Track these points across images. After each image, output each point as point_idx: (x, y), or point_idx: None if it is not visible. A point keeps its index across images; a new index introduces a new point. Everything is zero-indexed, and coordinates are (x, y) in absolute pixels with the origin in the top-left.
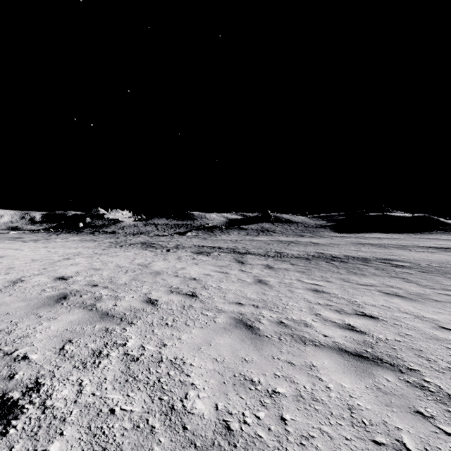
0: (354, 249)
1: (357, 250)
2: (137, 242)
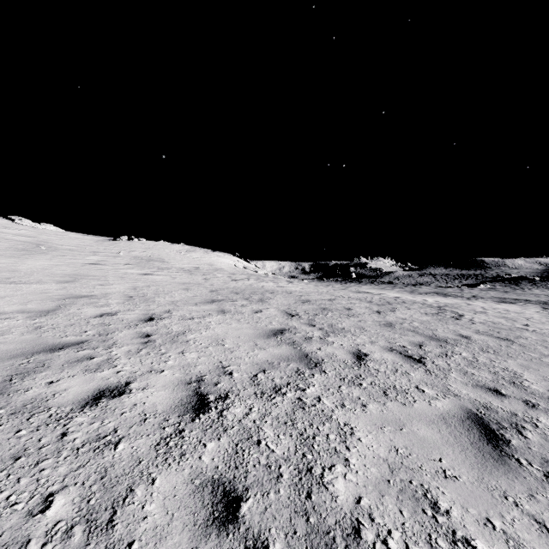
0: None
1: None
2: (429, 292)
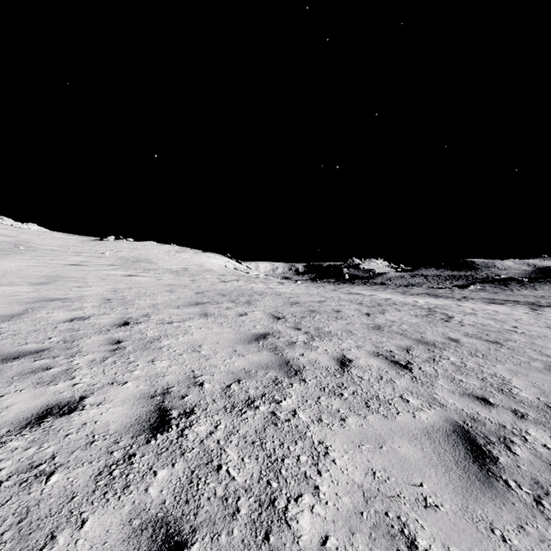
0: None
1: None
2: (420, 293)
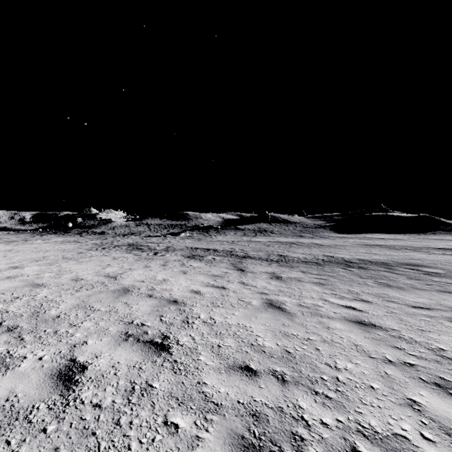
0: (365, 252)
1: (369, 253)
2: (124, 244)
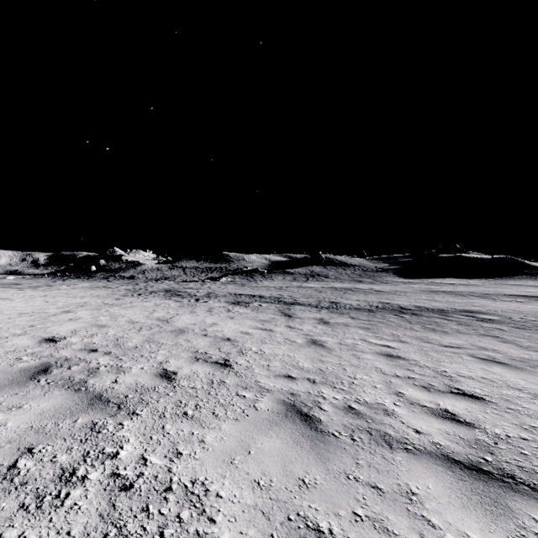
0: (426, 298)
1: (430, 299)
2: (160, 290)
